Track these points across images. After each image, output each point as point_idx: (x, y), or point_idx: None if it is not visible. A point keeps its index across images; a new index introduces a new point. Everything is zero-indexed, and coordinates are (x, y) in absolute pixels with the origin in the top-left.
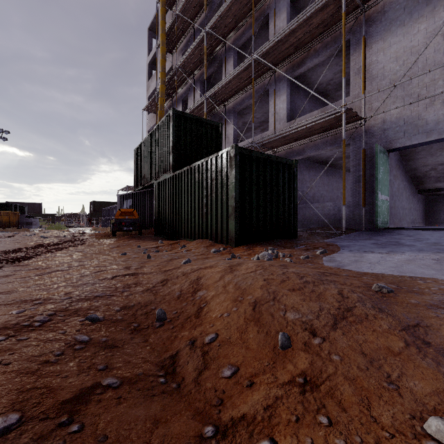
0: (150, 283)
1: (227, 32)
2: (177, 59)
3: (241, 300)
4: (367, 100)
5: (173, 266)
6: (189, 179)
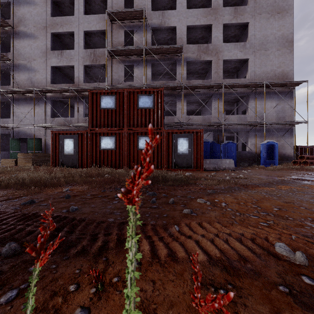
0: None
1: None
2: None
3: None
4: (15, 122)
5: None
6: None
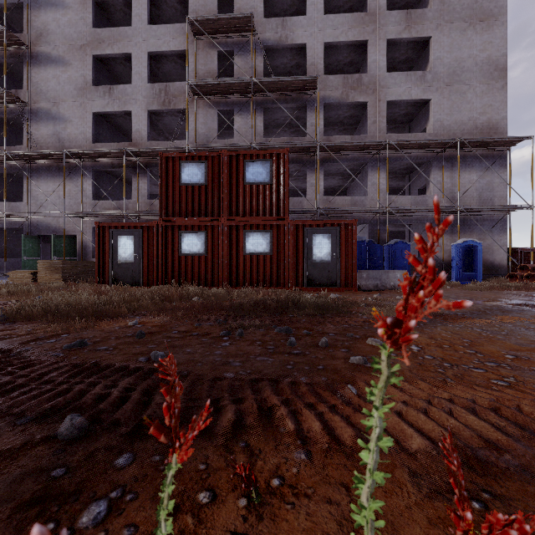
0: None
1: None
2: None
3: None
4: (31, 207)
5: None
6: None
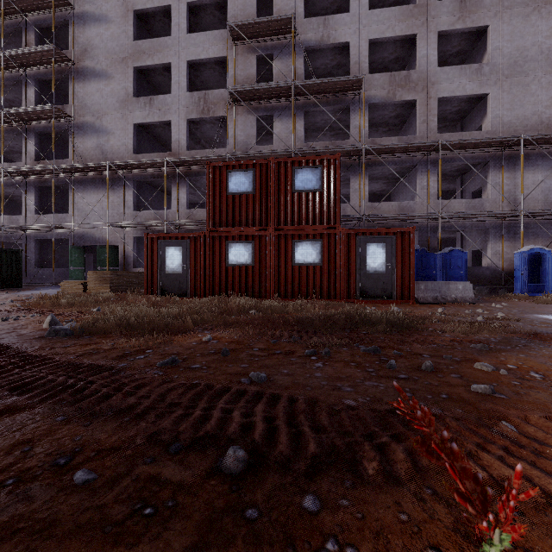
0: None
1: None
2: None
3: None
4: (77, 219)
5: None
6: None
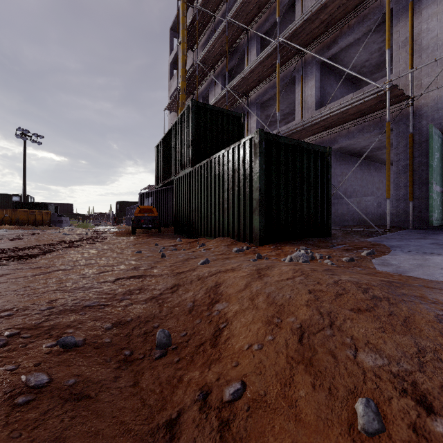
0: (158, 289)
1: (249, 20)
2: (198, 55)
3: (279, 322)
4: (415, 76)
5: (188, 267)
6: (209, 172)
